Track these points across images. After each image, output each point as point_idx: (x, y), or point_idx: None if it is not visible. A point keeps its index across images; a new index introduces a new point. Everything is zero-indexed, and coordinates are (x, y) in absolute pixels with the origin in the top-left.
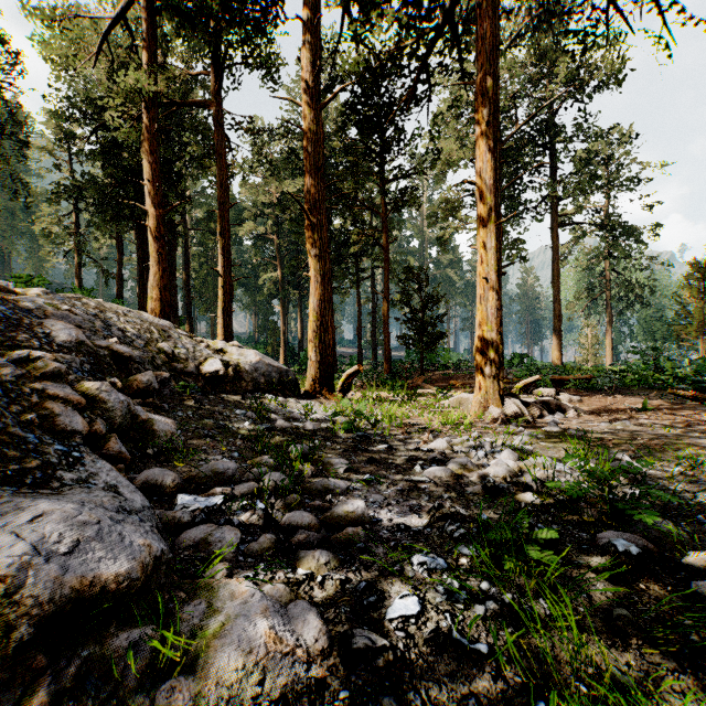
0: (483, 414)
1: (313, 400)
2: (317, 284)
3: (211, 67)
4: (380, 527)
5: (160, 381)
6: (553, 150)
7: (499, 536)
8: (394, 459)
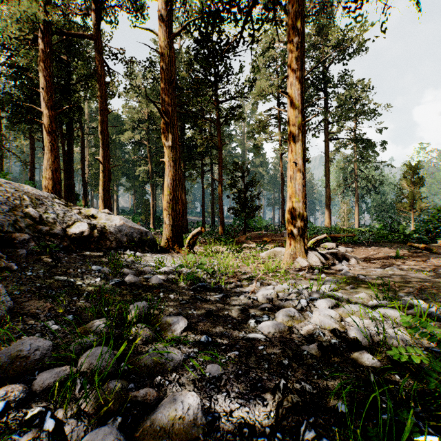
0: (293, 263)
1: (166, 254)
2: (170, 167)
3: (93, 11)
4: (217, 435)
5: (19, 241)
6: (326, 91)
7: None
8: (229, 310)
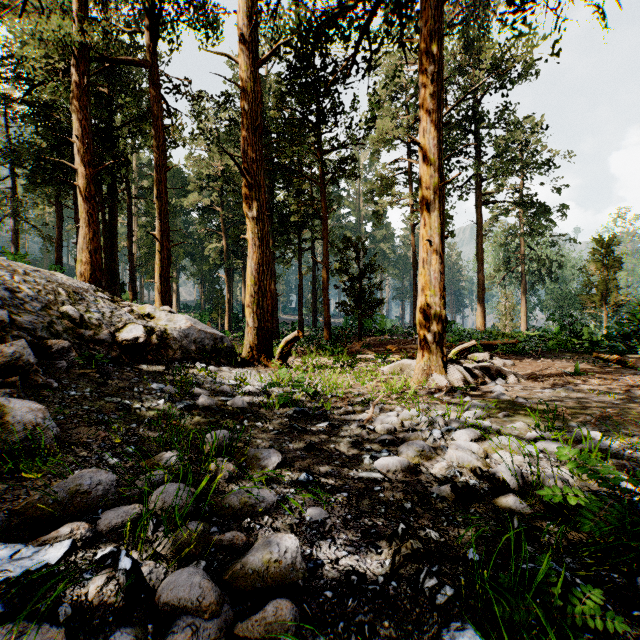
0: (426, 381)
1: (250, 369)
2: (255, 247)
3: (147, 26)
4: (319, 583)
5: (56, 351)
6: (477, 134)
7: (516, 615)
8: (337, 443)
